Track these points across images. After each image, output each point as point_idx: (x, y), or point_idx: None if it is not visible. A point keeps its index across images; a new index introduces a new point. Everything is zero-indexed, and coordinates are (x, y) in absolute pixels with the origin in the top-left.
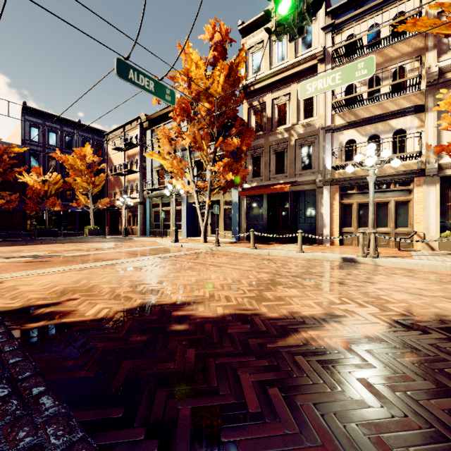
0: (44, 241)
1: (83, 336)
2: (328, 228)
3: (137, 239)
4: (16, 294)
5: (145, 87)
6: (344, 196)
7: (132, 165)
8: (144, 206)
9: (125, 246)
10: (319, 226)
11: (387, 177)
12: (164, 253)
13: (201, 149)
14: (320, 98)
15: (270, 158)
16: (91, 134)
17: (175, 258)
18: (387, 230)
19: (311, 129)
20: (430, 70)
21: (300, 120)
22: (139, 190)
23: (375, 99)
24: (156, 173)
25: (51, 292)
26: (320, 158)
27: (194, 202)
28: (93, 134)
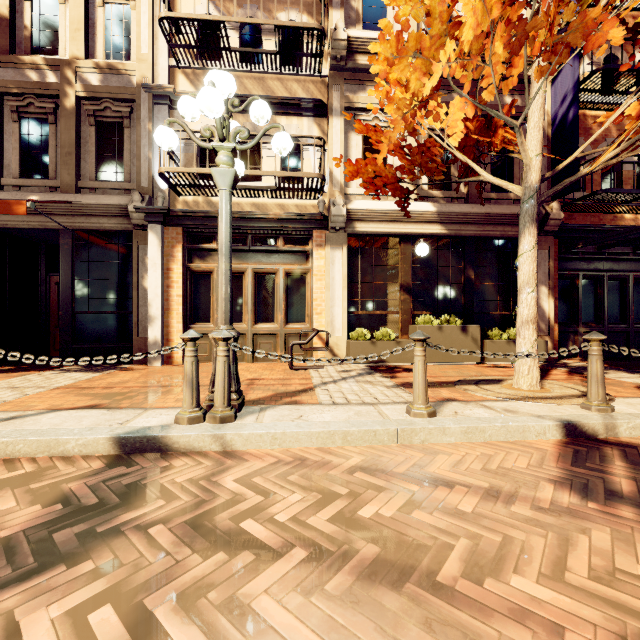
0: None
1: None
2: (159, 325)
3: None
4: None
5: None
6: (196, 255)
7: None
8: None
9: None
10: (140, 320)
11: (273, 222)
12: None
13: None
14: (141, 14)
15: (5, 129)
16: None
17: None
18: (274, 328)
19: (121, 83)
20: (337, 34)
21: (97, 57)
22: None
23: (253, 65)
24: None
25: None
26: (141, 159)
27: None
28: None
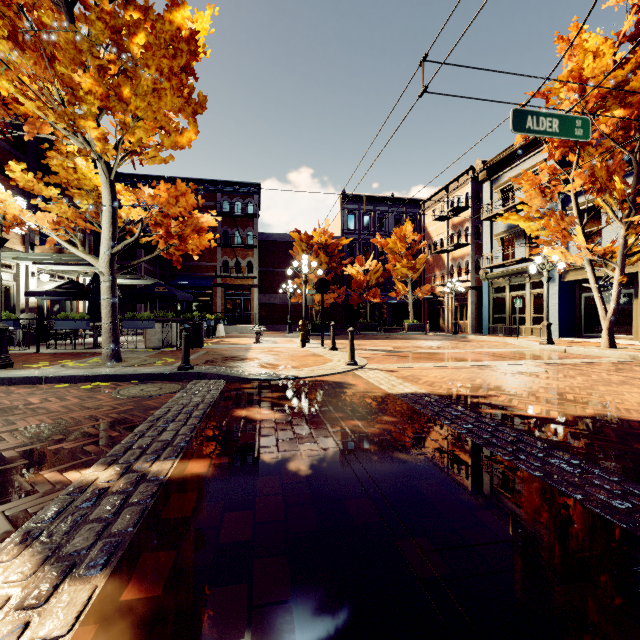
0: (368, 336)
1: (561, 431)
2: None
3: (473, 338)
4: (427, 383)
5: (546, 130)
6: None
7: (459, 237)
8: (476, 291)
9: (469, 346)
10: None
11: None
12: (544, 358)
13: (606, 191)
14: None
15: None
16: (404, 208)
17: (575, 366)
18: None
19: None
20: None
21: None
22: (471, 270)
23: None
24: (499, 242)
25: (459, 386)
26: None
27: (573, 280)
28: (406, 206)
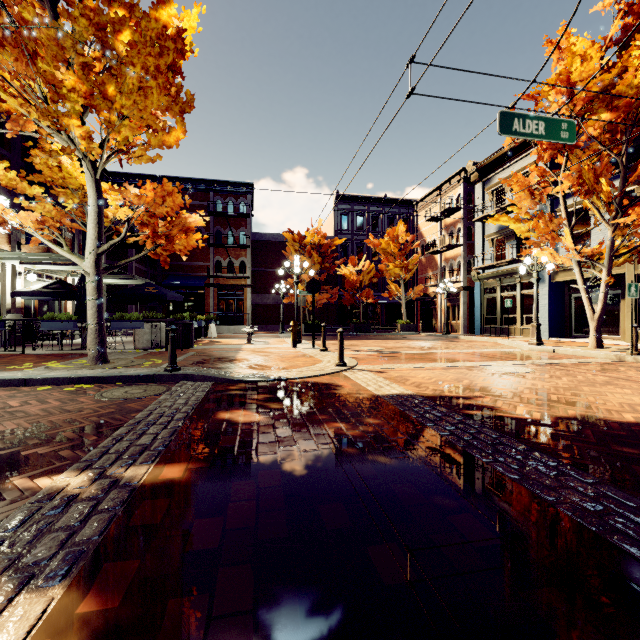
0: (361, 336)
1: (541, 432)
2: None
3: (464, 339)
4: (414, 384)
5: (532, 133)
6: None
7: (452, 238)
8: (468, 292)
9: (460, 346)
10: None
11: None
12: (533, 359)
13: (593, 193)
14: None
15: None
16: (397, 208)
17: (561, 367)
18: None
19: None
20: None
21: None
22: (463, 271)
23: None
24: (491, 243)
25: (445, 387)
26: None
27: (562, 281)
28: (399, 207)
